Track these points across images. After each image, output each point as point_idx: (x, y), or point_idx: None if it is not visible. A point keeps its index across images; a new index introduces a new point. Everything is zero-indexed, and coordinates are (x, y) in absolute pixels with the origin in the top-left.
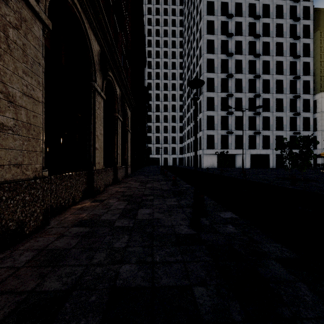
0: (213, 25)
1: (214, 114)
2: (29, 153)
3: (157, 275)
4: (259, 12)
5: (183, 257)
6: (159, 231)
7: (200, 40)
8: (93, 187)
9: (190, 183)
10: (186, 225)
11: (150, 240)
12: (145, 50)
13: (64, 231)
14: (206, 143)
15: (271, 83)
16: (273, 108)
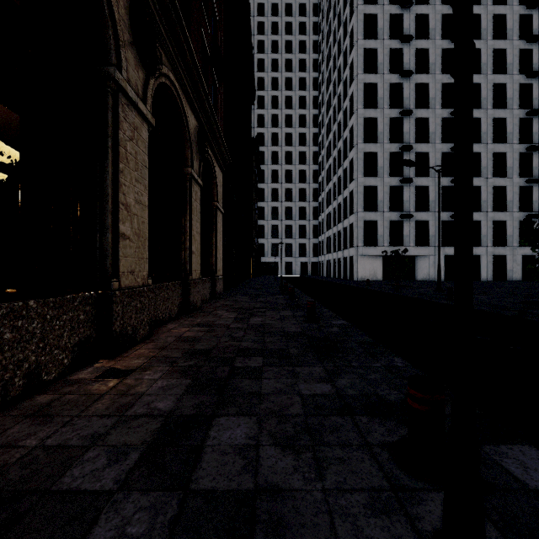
0: (376, 21)
1: (377, 183)
2: None
3: None
4: None
5: None
6: None
7: (350, 52)
8: (111, 332)
9: (344, 315)
10: None
11: None
12: (252, 72)
13: None
14: (362, 235)
15: (483, 124)
16: (488, 171)
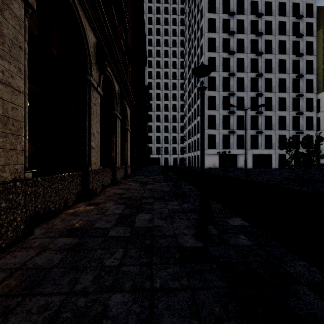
0: (215, 23)
1: (215, 113)
2: (6, 152)
3: (157, 311)
4: (261, 10)
5: (190, 281)
6: (159, 242)
7: (201, 39)
8: (88, 189)
9: (192, 184)
10: (190, 235)
11: (148, 256)
12: (145, 49)
13: (48, 243)
14: (207, 142)
15: (273, 81)
16: (276, 107)
